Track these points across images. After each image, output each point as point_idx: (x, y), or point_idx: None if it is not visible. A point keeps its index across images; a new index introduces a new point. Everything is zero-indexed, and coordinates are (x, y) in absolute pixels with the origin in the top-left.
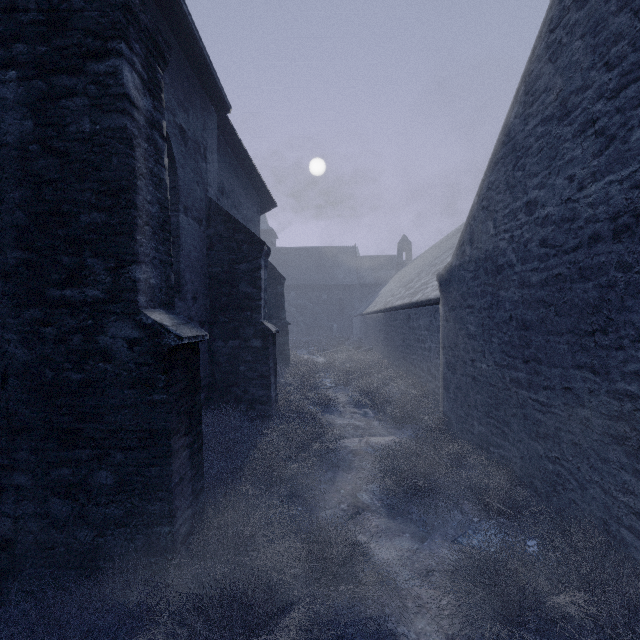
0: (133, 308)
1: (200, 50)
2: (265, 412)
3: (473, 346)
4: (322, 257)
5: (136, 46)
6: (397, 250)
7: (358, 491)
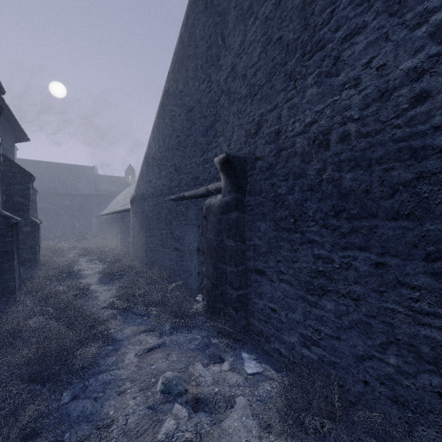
0: None
1: None
2: (33, 266)
3: (139, 227)
4: (65, 171)
5: None
6: (125, 174)
7: (89, 282)
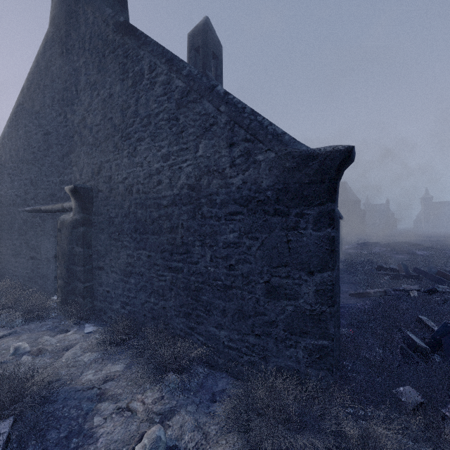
0: None
1: None
2: None
3: None
4: None
5: None
6: None
7: None
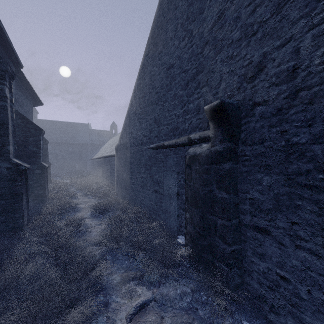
0: (8, 158)
1: (11, 48)
2: (43, 200)
3: (122, 169)
4: (69, 127)
5: (7, 79)
6: (110, 128)
7: (84, 215)
